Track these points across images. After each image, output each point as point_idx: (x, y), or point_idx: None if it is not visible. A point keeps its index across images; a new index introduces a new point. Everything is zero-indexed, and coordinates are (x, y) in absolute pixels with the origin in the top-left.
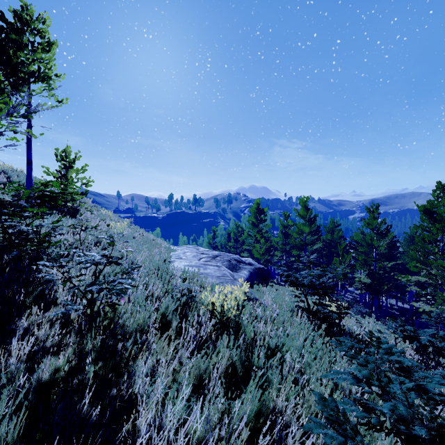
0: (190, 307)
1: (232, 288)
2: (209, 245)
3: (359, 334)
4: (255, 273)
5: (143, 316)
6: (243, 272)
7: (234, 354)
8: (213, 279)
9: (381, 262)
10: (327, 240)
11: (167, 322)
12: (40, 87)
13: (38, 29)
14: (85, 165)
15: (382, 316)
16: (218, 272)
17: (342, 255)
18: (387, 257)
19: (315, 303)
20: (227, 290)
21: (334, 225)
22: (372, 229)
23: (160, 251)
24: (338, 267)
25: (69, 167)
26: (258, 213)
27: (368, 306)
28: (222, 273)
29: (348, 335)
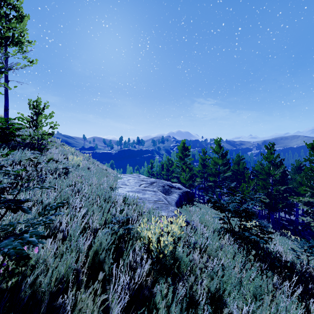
0: (126, 240)
1: (166, 212)
2: (148, 173)
3: (288, 261)
4: (183, 196)
5: (66, 264)
6: (174, 195)
7: (173, 310)
8: (150, 204)
9: (276, 186)
10: (234, 169)
11: (100, 262)
12: (15, 50)
13: (13, 5)
14: (52, 112)
15: (276, 226)
16: (154, 197)
17: (248, 181)
18: (281, 183)
19: (240, 227)
20: (163, 224)
21: (239, 159)
22: (269, 162)
23: (108, 179)
24: (245, 190)
25: (39, 113)
26: (184, 150)
27: (264, 218)
28: (157, 198)
29: (276, 261)
